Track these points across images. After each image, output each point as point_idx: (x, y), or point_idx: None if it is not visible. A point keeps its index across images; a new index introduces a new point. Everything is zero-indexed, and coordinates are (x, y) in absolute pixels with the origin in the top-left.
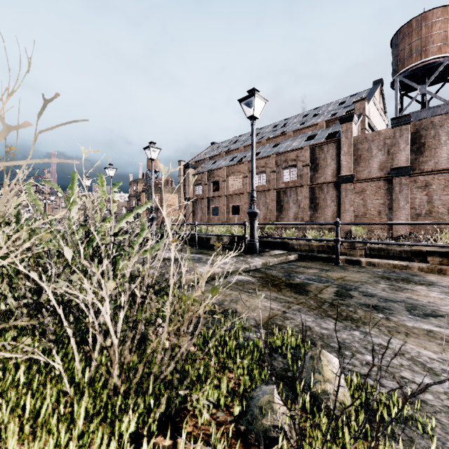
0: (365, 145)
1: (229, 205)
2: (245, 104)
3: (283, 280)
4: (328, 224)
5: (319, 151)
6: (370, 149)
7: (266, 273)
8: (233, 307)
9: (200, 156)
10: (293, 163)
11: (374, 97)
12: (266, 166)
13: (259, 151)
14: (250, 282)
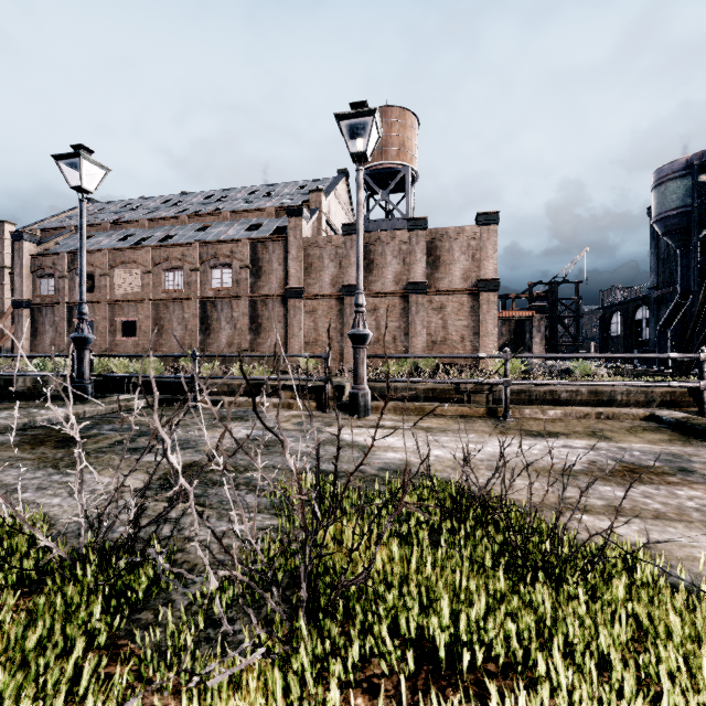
0: (316, 251)
1: (115, 320)
2: (70, 165)
3: (65, 435)
4: (185, 356)
5: (263, 249)
6: (321, 258)
7: (54, 429)
8: None
9: (58, 219)
10: (227, 260)
11: (336, 191)
12: (184, 260)
13: (174, 232)
14: (1, 443)
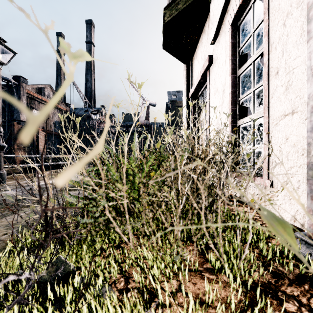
0: None
1: None
2: None
3: None
4: None
5: None
6: None
7: None
8: (32, 220)
9: None
10: None
11: None
12: None
13: None
14: None
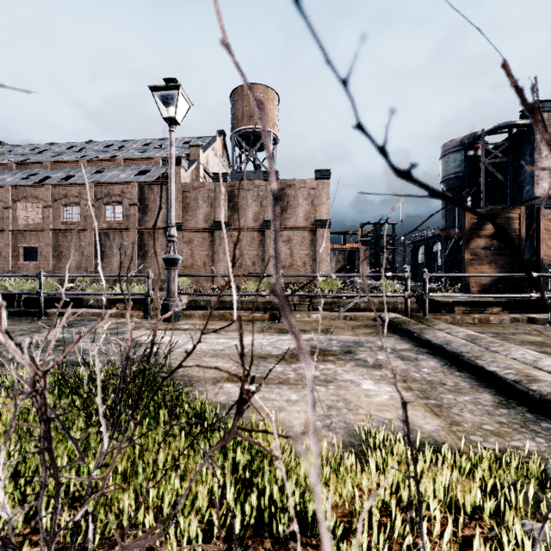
0: (192, 194)
1: (17, 247)
2: None
3: None
4: (32, 275)
5: (149, 190)
6: (197, 199)
7: None
8: None
9: None
10: (118, 199)
11: (214, 147)
12: (80, 197)
13: (74, 173)
14: None
